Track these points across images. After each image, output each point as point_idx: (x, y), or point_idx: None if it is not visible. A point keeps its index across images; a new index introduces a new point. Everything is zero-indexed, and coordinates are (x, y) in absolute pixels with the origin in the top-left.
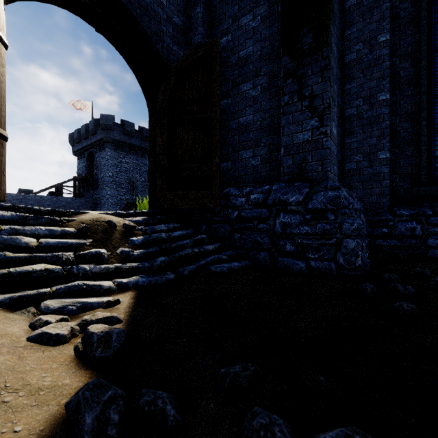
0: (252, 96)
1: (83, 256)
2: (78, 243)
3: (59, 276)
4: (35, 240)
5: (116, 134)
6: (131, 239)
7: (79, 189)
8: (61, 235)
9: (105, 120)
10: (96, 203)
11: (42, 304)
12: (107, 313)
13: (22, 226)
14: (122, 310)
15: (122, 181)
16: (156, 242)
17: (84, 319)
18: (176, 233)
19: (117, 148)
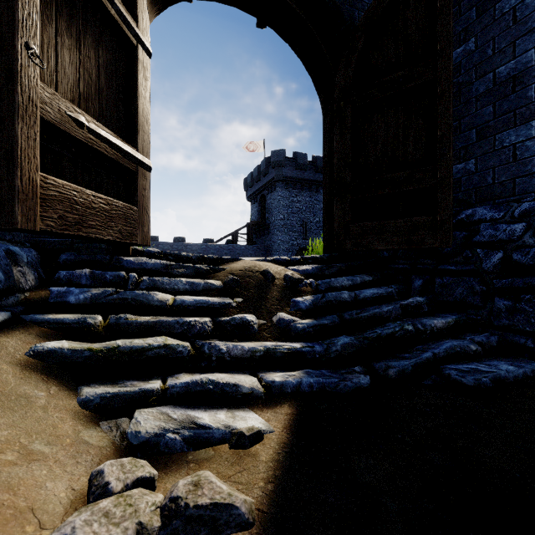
0: (533, 10)
1: (224, 324)
2: (221, 304)
3: (183, 357)
4: (172, 297)
5: (287, 170)
6: (295, 300)
7: (251, 235)
8: (205, 291)
9: (276, 156)
10: (268, 250)
11: (133, 420)
12: (223, 489)
13: (166, 277)
14: (261, 466)
15: (294, 224)
16: (333, 306)
17: (174, 497)
18: (366, 291)
19: (288, 186)
